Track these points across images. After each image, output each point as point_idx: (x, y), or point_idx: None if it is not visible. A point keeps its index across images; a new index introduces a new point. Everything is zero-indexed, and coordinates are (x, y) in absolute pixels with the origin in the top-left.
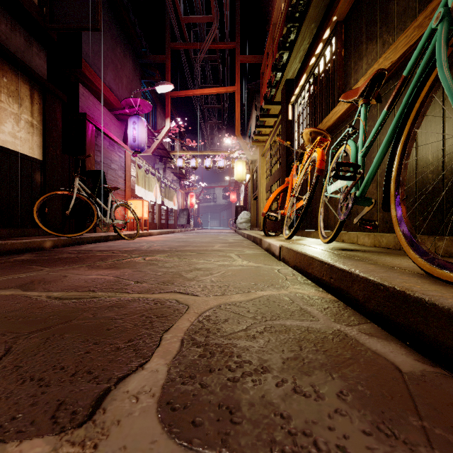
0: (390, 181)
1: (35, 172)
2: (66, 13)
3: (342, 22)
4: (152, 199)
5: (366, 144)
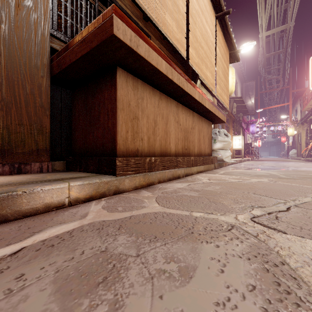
0: None
1: None
2: None
3: None
4: None
5: None
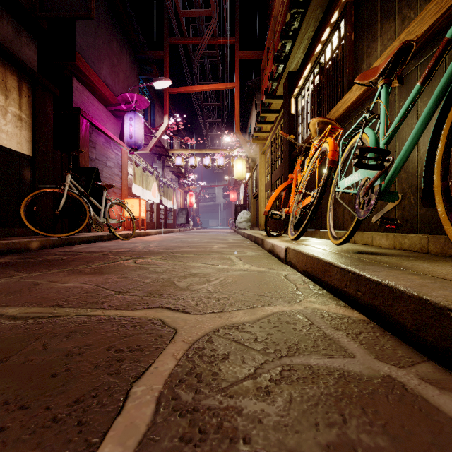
0: (430, 169)
1: (24, 168)
2: (57, 1)
3: (352, 3)
4: (150, 198)
5: (390, 129)
